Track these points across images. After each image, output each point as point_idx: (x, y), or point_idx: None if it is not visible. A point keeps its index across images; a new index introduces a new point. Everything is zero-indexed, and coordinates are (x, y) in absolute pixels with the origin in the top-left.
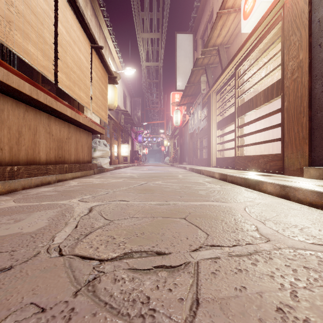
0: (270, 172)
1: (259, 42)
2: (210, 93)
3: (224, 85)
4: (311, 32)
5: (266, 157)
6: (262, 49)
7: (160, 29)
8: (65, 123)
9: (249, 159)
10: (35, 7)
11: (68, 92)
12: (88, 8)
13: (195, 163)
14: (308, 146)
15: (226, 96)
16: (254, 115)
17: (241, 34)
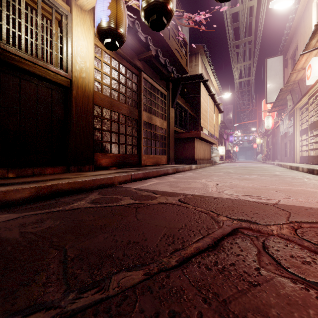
0: None
1: (317, 91)
2: (294, 109)
3: (304, 105)
4: None
5: None
6: None
7: (252, 58)
8: (205, 143)
9: (314, 158)
10: (206, 110)
11: (210, 132)
12: (202, 69)
13: (285, 160)
14: None
15: None
16: None
17: None
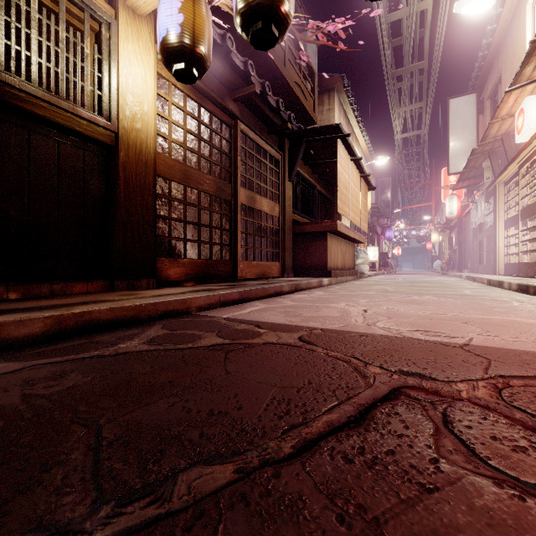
0: None
1: (534, 153)
2: (495, 184)
3: (512, 178)
4: None
5: None
6: None
7: (424, 98)
8: (345, 241)
9: (528, 266)
10: (347, 185)
11: (353, 222)
12: (341, 116)
13: (480, 270)
14: None
15: None
16: None
17: None
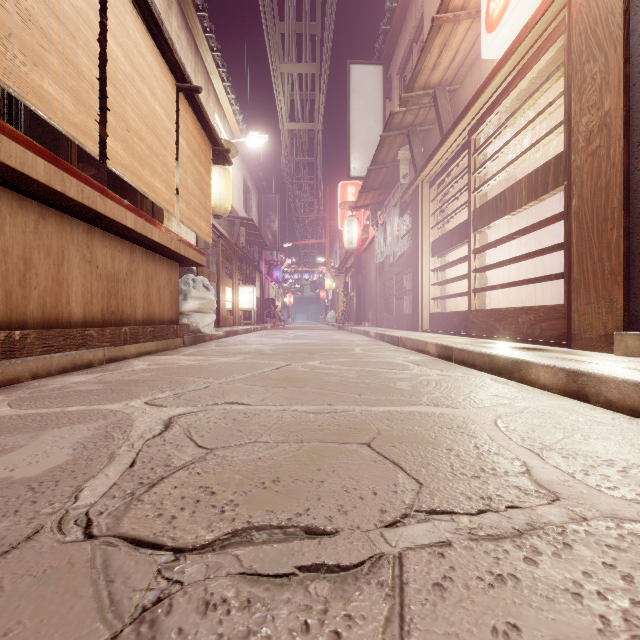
0: (541, 343)
1: (518, 78)
2: (417, 183)
3: (447, 166)
4: (628, 53)
5: (533, 311)
6: (524, 92)
7: (318, 55)
8: (123, 244)
9: (498, 316)
10: (58, 3)
11: (129, 179)
12: (172, 13)
13: (386, 323)
14: (622, 290)
15: (450, 189)
16: (506, 228)
17: (482, 62)
